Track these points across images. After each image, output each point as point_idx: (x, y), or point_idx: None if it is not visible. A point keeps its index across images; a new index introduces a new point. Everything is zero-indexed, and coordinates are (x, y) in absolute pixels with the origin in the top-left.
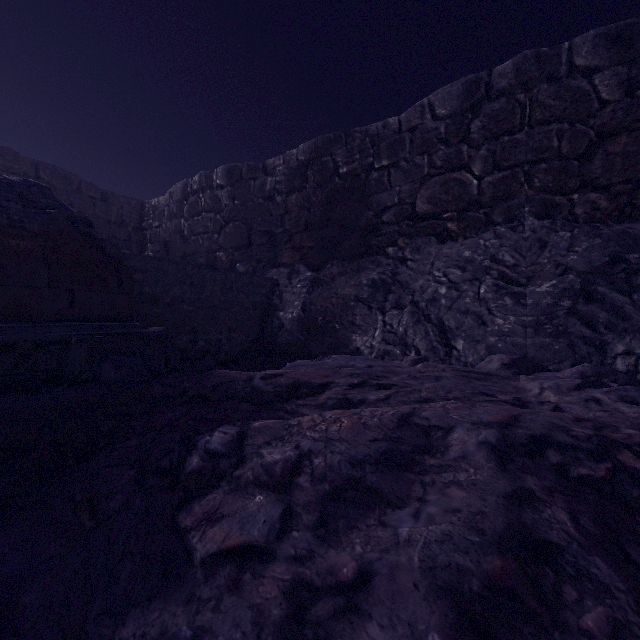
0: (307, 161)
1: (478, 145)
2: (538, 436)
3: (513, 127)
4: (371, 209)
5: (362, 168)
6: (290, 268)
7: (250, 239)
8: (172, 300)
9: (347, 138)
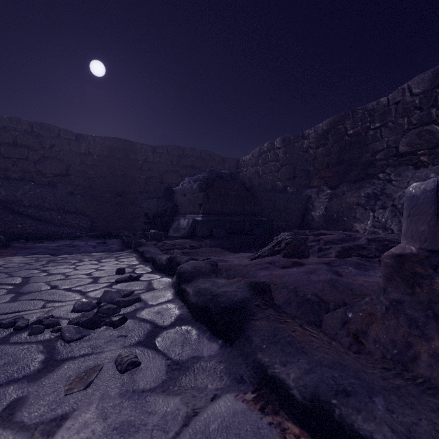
0: (328, 129)
1: None
2: (386, 239)
3: None
4: (368, 152)
5: (362, 130)
6: (318, 188)
7: (295, 174)
8: (263, 207)
9: (353, 114)
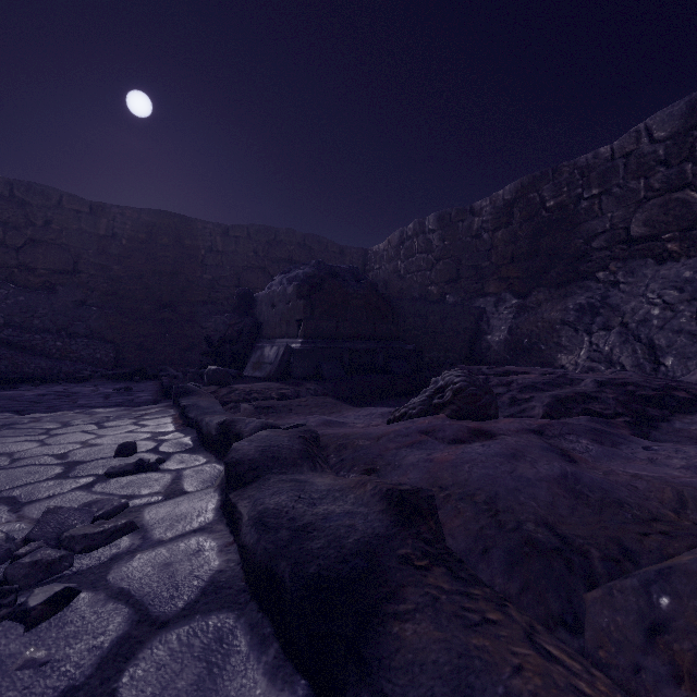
0: (513, 200)
1: None
2: (629, 382)
3: None
4: (580, 237)
5: (570, 200)
6: (496, 297)
7: (458, 273)
8: (407, 328)
9: (554, 173)
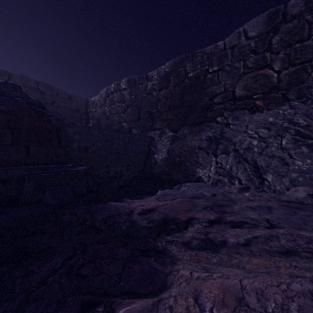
0: (170, 71)
1: (277, 51)
2: None
3: (303, 37)
4: (207, 96)
5: (201, 72)
6: (160, 131)
7: (139, 116)
8: (96, 149)
9: (193, 56)
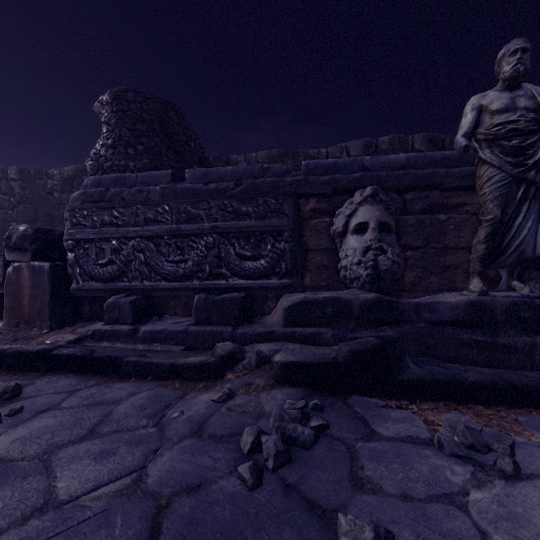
0: (74, 176)
1: None
2: None
3: None
4: None
5: None
6: None
7: (36, 217)
8: None
9: None
